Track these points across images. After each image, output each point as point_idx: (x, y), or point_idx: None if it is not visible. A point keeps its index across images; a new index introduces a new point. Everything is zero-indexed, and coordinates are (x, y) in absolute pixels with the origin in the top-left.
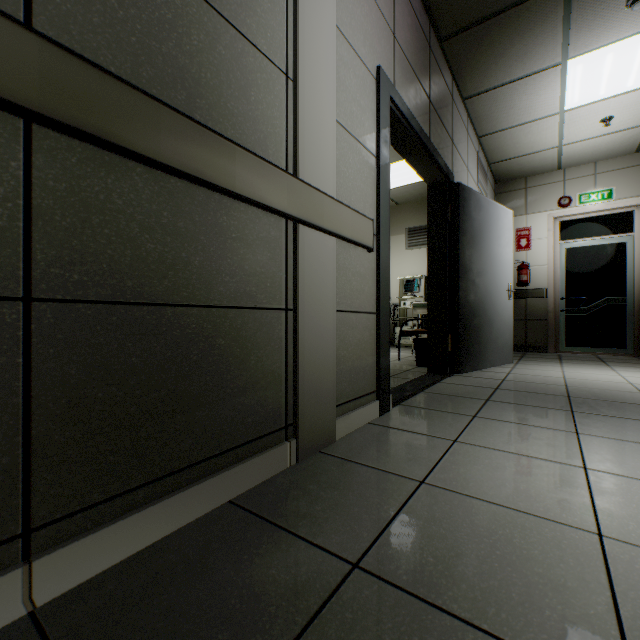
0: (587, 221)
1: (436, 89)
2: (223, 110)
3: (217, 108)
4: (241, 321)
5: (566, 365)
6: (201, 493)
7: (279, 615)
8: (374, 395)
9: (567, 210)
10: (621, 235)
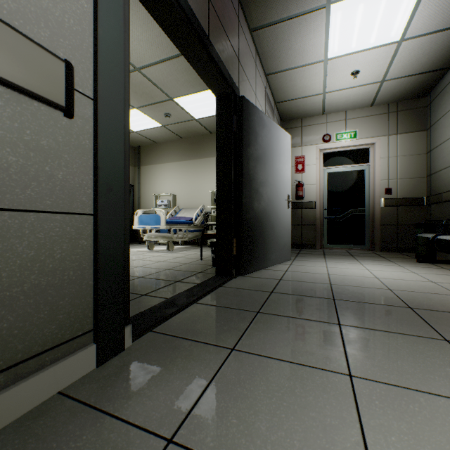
0: (341, 153)
1: None
2: None
3: None
4: None
5: (329, 260)
6: None
7: None
8: (88, 337)
9: (328, 144)
10: (362, 164)
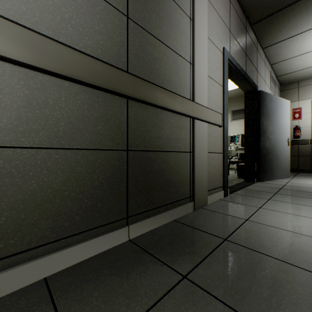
0: None
1: (249, 48)
2: (171, 82)
3: (169, 82)
4: (176, 156)
5: None
6: (166, 215)
7: (203, 247)
8: (221, 188)
9: None
10: None
